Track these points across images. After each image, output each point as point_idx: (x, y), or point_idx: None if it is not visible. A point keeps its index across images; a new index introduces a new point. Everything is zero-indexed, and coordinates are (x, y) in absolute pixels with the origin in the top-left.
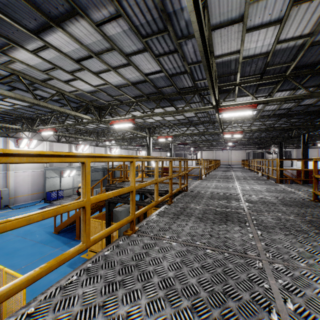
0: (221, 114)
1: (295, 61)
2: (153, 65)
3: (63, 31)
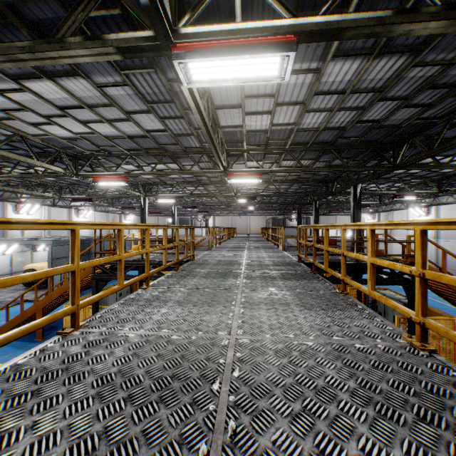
0: (229, 180)
1: (290, 139)
2: (157, 124)
3: (55, 83)
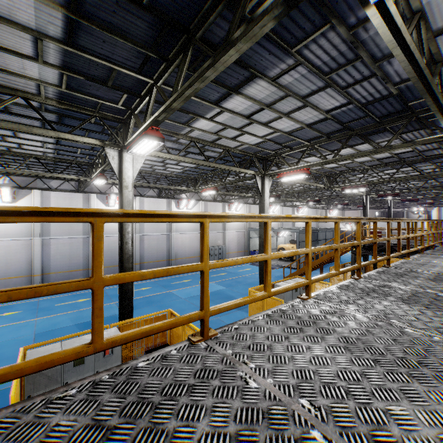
0: None
1: None
2: (406, 149)
3: (352, 148)
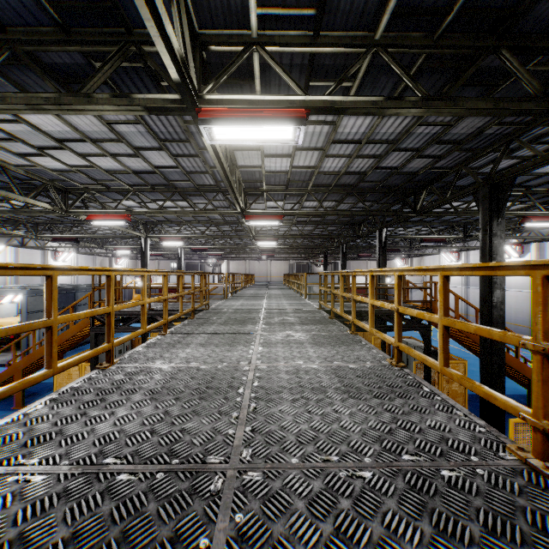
0: (247, 222)
1: (312, 181)
2: (168, 161)
3: (58, 117)
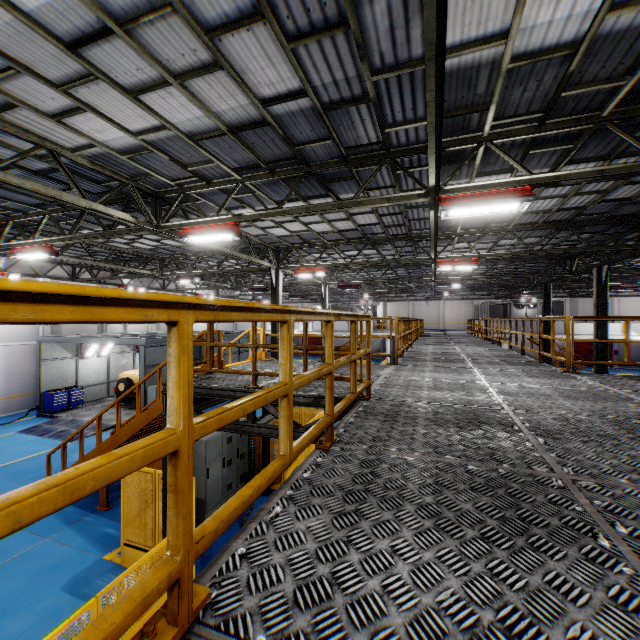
0: (446, 210)
1: (636, 73)
2: (282, 73)
3: None
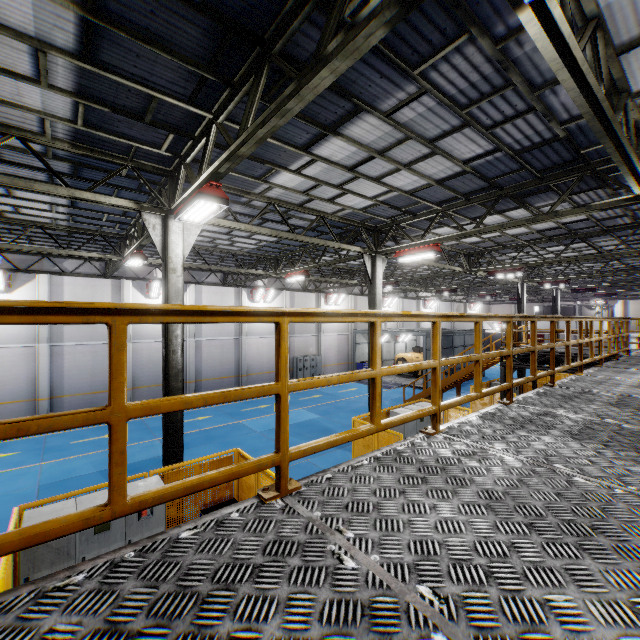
0: None
1: None
2: (578, 217)
3: (501, 215)
